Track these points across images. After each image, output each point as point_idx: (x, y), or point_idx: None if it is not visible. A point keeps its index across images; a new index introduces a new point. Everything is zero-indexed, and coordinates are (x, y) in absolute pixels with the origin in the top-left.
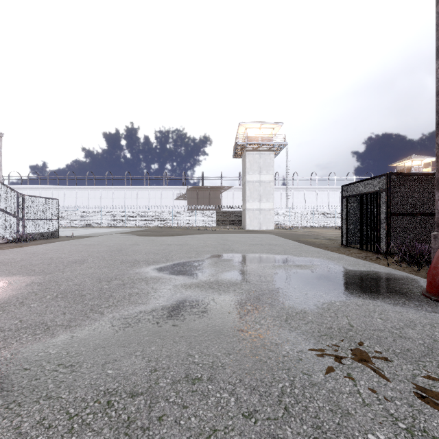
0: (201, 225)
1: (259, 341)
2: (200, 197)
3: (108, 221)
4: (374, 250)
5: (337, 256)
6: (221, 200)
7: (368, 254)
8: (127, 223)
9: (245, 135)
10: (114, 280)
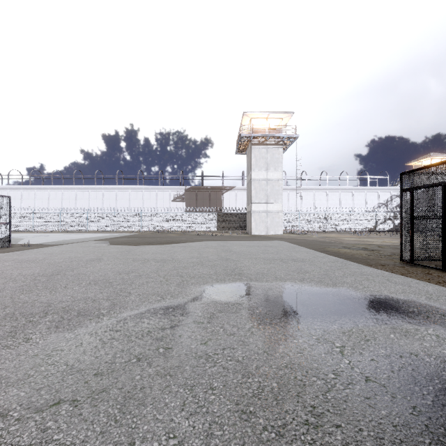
0: (200, 229)
1: None
2: (200, 198)
3: (95, 225)
4: None
5: (434, 289)
6: (222, 202)
7: None
8: (117, 227)
9: (250, 126)
10: None
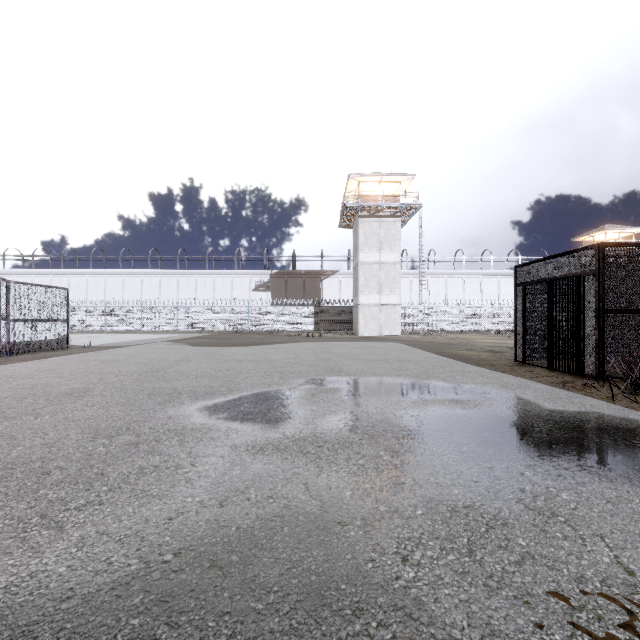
0: (291, 328)
1: (421, 634)
2: (290, 286)
3: (152, 323)
4: (573, 370)
5: (516, 381)
6: (321, 291)
7: (565, 378)
8: (181, 325)
9: (358, 193)
10: (122, 433)
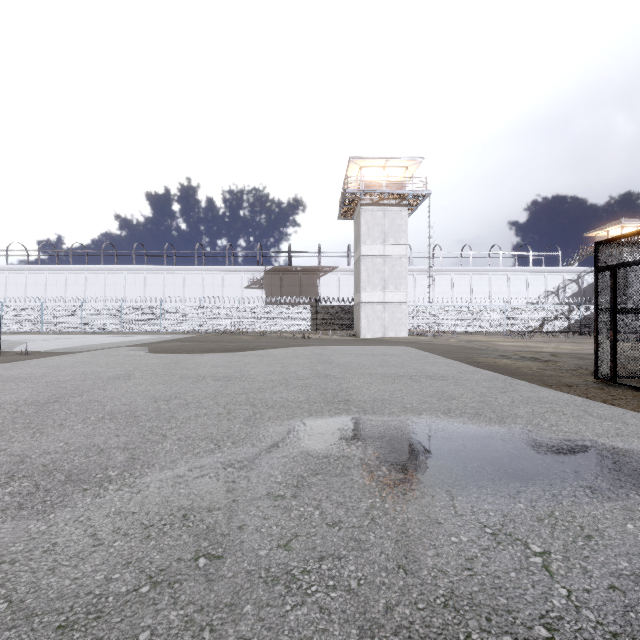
0: (286, 329)
1: None
2: (286, 284)
3: (133, 323)
4: None
5: None
6: (319, 289)
7: None
8: (165, 326)
9: (360, 179)
10: None
